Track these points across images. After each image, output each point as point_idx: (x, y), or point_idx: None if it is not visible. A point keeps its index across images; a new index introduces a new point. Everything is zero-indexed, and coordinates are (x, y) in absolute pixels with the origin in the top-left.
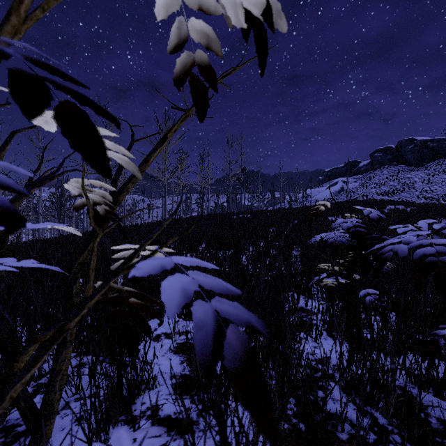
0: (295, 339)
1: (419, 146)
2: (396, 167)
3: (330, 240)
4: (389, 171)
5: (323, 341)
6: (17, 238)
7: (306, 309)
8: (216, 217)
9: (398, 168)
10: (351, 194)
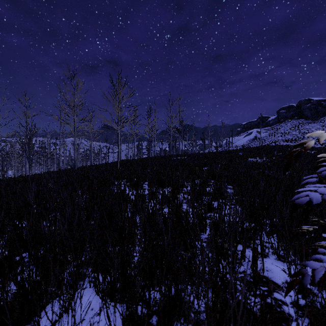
0: None
1: (314, 105)
2: (297, 121)
3: None
4: (292, 124)
5: None
6: (3, 175)
7: (263, 276)
8: (160, 158)
9: (298, 122)
10: (263, 141)
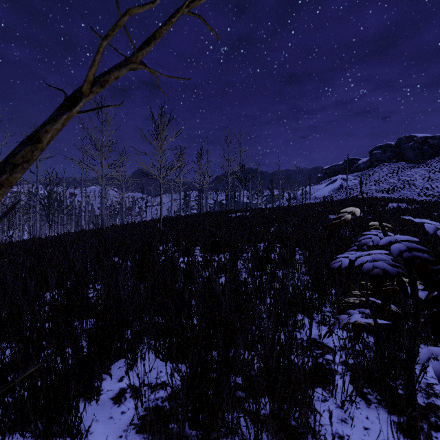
0: (315, 416)
1: (419, 143)
2: (395, 164)
3: (366, 266)
4: (389, 169)
5: (352, 407)
6: (9, 238)
7: (320, 342)
8: (214, 215)
9: (398, 166)
10: (350, 192)
